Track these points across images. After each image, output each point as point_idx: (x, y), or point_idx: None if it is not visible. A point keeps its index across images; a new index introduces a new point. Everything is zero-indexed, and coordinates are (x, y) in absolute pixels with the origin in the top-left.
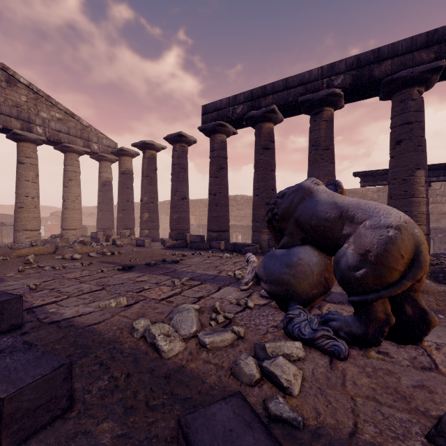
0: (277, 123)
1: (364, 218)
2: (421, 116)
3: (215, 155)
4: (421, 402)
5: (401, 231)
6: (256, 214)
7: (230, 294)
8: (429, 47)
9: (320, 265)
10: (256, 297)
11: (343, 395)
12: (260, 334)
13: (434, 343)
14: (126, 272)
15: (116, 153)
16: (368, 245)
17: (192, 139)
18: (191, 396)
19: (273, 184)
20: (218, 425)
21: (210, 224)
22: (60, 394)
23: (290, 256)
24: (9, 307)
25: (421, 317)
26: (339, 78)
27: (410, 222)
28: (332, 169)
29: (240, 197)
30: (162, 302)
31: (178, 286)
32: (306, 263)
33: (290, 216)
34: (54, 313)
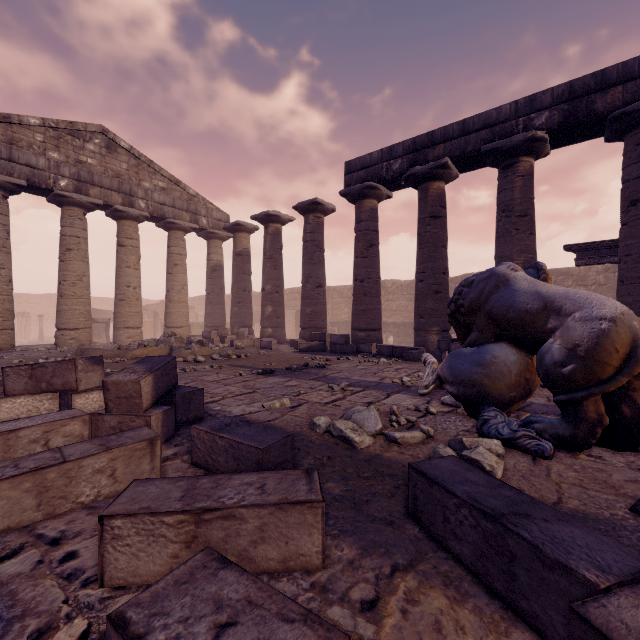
0: (449, 181)
1: (573, 310)
2: None
3: (363, 228)
4: (631, 490)
5: (616, 324)
6: (420, 307)
7: (403, 401)
8: None
9: (519, 365)
10: (436, 404)
11: (547, 481)
12: (451, 436)
13: None
14: (268, 376)
15: (229, 229)
16: (577, 339)
17: (330, 206)
18: (397, 473)
19: (444, 265)
20: (443, 468)
21: (356, 321)
22: (288, 459)
23: (482, 354)
24: (194, 398)
25: None
26: (542, 115)
27: (628, 314)
28: (532, 243)
29: (391, 283)
30: (328, 406)
31: (338, 392)
32: (503, 361)
33: (480, 308)
34: (221, 410)
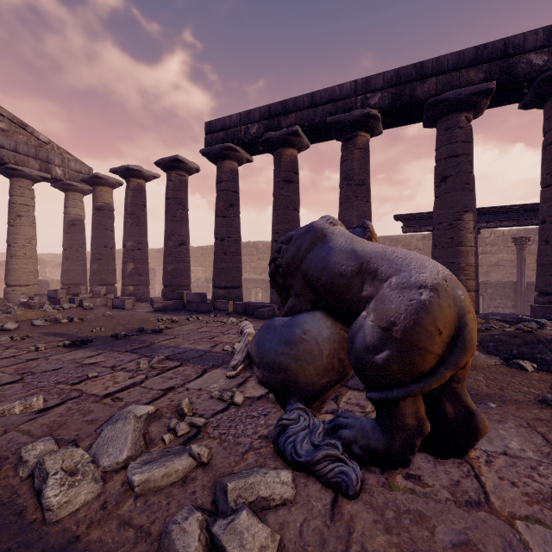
0: (301, 150)
1: (390, 273)
2: (469, 147)
3: (223, 188)
4: None
5: (439, 293)
6: None
7: (216, 381)
8: (478, 64)
9: (332, 341)
10: (252, 384)
11: None
12: (238, 453)
13: (484, 453)
14: (75, 349)
15: (88, 181)
16: (393, 314)
17: (194, 165)
18: None
19: (297, 227)
20: None
21: (216, 279)
22: None
23: (293, 327)
24: None
25: (467, 421)
26: (376, 96)
27: (451, 280)
28: (368, 210)
29: (262, 244)
30: (103, 401)
31: (144, 371)
32: (314, 338)
33: (297, 269)
34: None
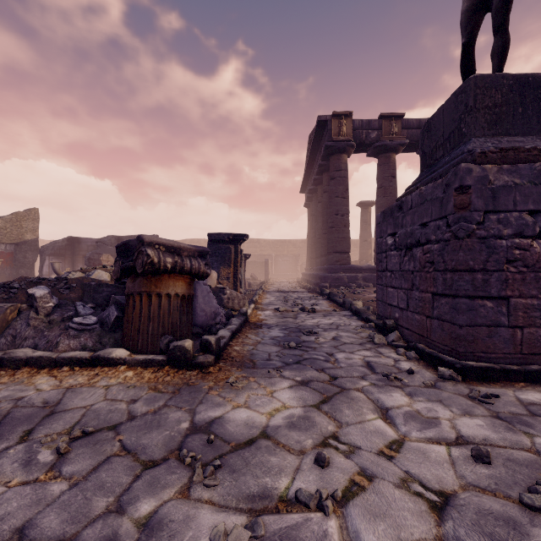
0: None
1: None
2: None
3: None
4: None
5: None
6: None
7: None
8: None
9: None
10: None
11: None
12: None
13: None
14: None
15: None
16: None
17: None
18: None
19: None
20: None
21: None
22: None
23: None
24: None
25: None
26: None
27: None
28: None
29: None
30: None
31: None
32: None
33: None
34: None
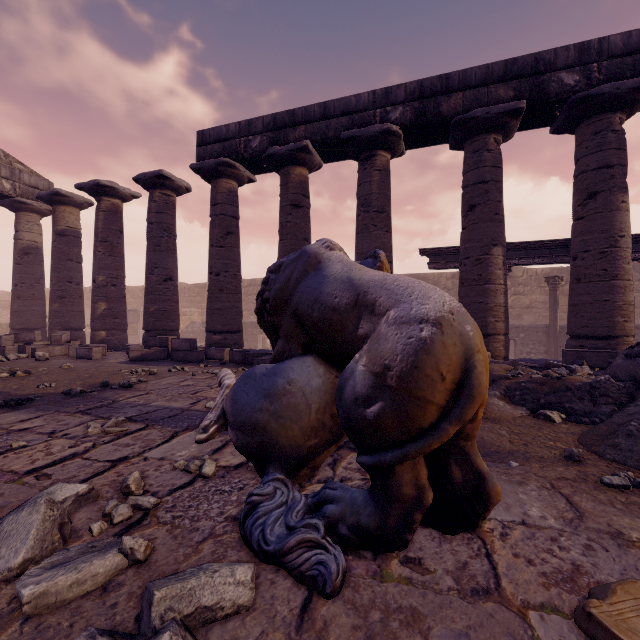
0: (313, 169)
1: (389, 305)
2: (498, 173)
3: (219, 212)
4: None
5: (443, 329)
6: None
7: (186, 447)
8: (508, 81)
9: (324, 393)
10: (231, 450)
11: None
12: (191, 543)
13: (499, 524)
14: (6, 411)
15: (46, 199)
16: (388, 356)
17: (183, 184)
18: None
19: None
20: None
21: (211, 321)
22: None
23: (275, 376)
24: None
25: (476, 487)
26: (397, 110)
27: (459, 312)
28: (388, 241)
29: None
30: (23, 480)
31: (92, 437)
32: (300, 389)
33: (286, 304)
34: None
